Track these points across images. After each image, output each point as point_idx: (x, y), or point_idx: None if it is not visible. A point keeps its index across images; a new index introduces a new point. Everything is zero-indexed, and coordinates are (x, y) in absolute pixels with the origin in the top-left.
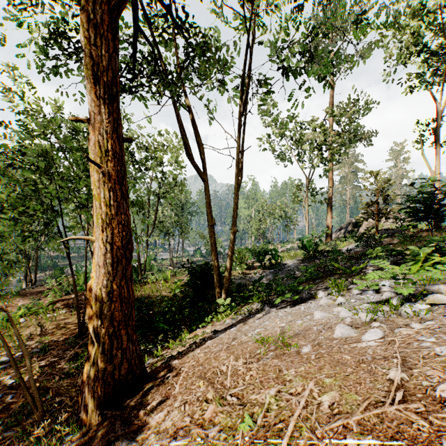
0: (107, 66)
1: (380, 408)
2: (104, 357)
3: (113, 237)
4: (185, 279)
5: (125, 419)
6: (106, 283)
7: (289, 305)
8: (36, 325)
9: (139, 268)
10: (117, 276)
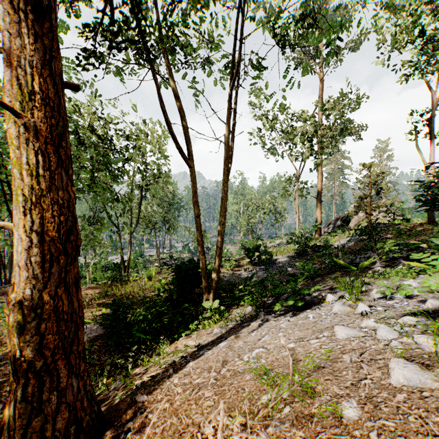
0: None
1: None
2: (26, 406)
3: (44, 224)
4: (170, 277)
5: None
6: (32, 292)
7: (291, 311)
8: None
9: (122, 265)
10: (51, 281)
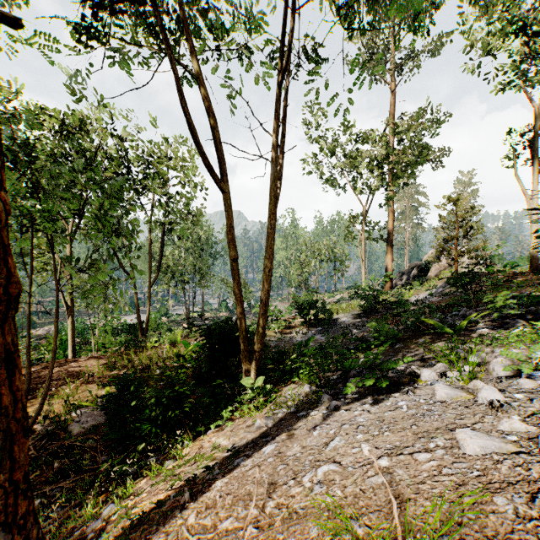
0: None
1: None
2: None
3: None
4: (201, 342)
5: None
6: None
7: (368, 394)
8: None
9: (138, 327)
10: None
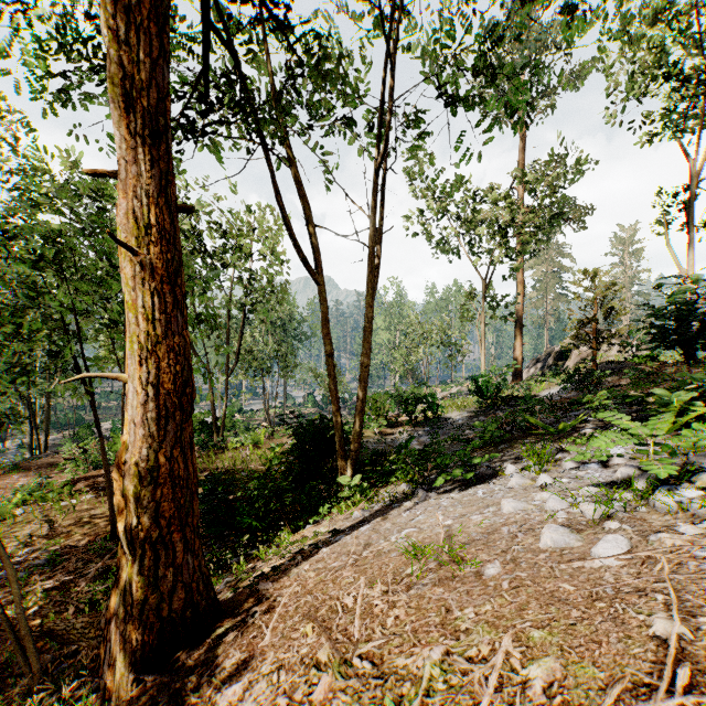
0: (149, 81)
1: (643, 697)
2: (142, 580)
3: (159, 375)
4: (287, 443)
5: (176, 693)
6: (147, 453)
7: (458, 487)
8: (41, 519)
9: (213, 425)
10: (166, 441)
